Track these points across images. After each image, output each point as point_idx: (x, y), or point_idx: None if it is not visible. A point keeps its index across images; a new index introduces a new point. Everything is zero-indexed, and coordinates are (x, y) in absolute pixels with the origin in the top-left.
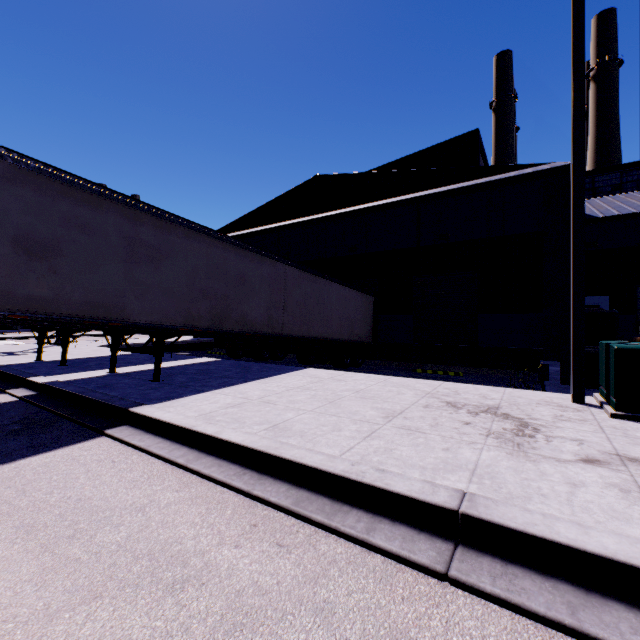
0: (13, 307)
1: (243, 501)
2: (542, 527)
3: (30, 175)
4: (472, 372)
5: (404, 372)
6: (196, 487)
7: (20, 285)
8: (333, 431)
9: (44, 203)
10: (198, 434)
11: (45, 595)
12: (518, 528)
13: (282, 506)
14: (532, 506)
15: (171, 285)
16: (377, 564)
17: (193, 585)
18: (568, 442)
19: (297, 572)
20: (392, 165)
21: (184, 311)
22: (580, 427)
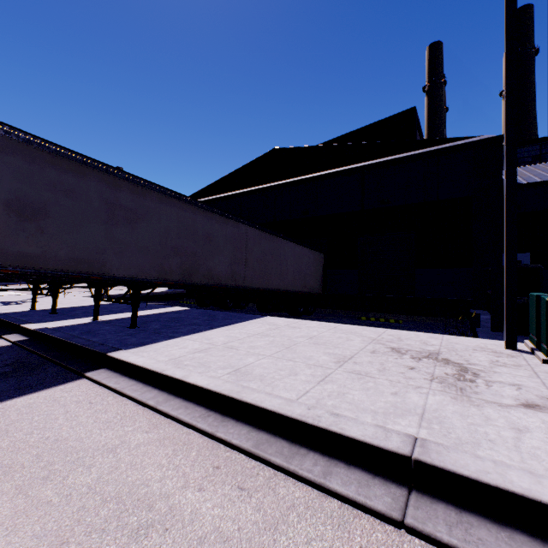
0: (5, 263)
1: (207, 442)
2: (495, 475)
3: (20, 145)
4: (410, 319)
5: (350, 319)
6: (164, 428)
7: (11, 243)
8: (290, 375)
9: (33, 170)
10: (167, 378)
11: (14, 540)
12: (471, 476)
13: (243, 448)
14: (482, 452)
15: (146, 243)
16: (334, 509)
17: (157, 531)
18: (507, 387)
19: (257, 517)
20: (339, 139)
21: (158, 266)
22: (516, 372)
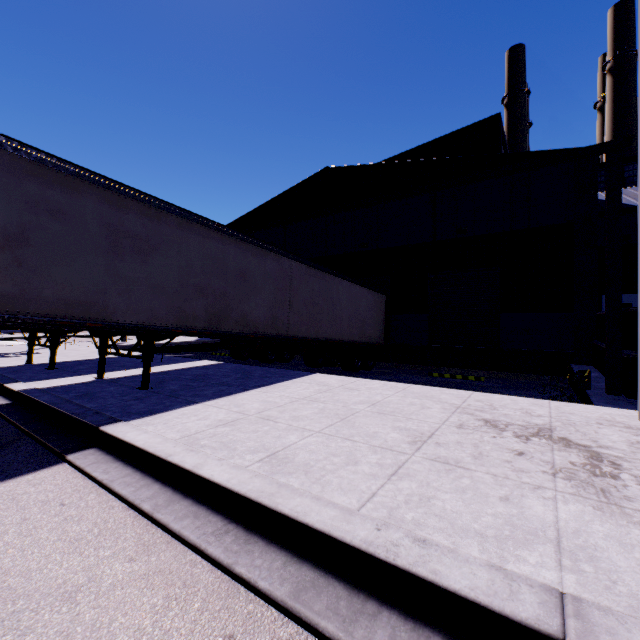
0: None
1: (220, 582)
2: None
3: None
4: (492, 376)
5: (419, 376)
6: (158, 553)
7: None
8: (347, 464)
9: (6, 183)
10: (174, 467)
11: None
12: None
13: (275, 599)
14: None
15: (161, 281)
16: None
17: None
18: None
19: None
20: (405, 155)
21: (176, 310)
22: None
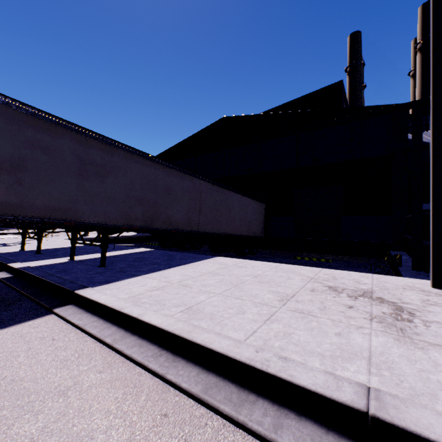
0: None
1: (157, 385)
2: None
3: (0, 107)
4: (337, 259)
5: (288, 259)
6: (117, 368)
7: None
8: (238, 314)
9: (12, 129)
10: (125, 315)
11: None
12: (439, 441)
13: (192, 393)
14: (441, 407)
15: (114, 194)
16: None
17: None
18: None
19: None
20: (278, 108)
21: (124, 214)
22: None
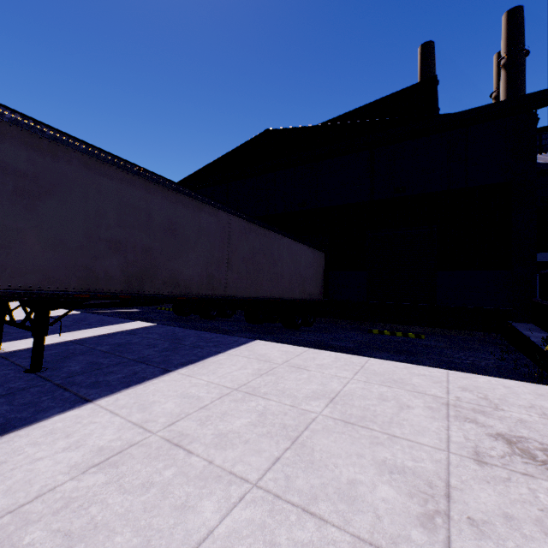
0: None
1: None
2: None
3: None
4: (427, 331)
5: (360, 333)
6: None
7: None
8: None
9: None
10: None
11: None
12: None
13: None
14: None
15: (58, 233)
16: None
17: None
18: None
19: None
20: (343, 117)
21: (81, 270)
22: None
